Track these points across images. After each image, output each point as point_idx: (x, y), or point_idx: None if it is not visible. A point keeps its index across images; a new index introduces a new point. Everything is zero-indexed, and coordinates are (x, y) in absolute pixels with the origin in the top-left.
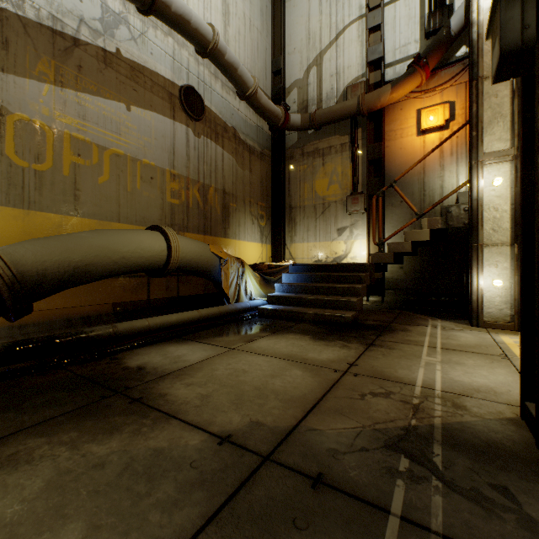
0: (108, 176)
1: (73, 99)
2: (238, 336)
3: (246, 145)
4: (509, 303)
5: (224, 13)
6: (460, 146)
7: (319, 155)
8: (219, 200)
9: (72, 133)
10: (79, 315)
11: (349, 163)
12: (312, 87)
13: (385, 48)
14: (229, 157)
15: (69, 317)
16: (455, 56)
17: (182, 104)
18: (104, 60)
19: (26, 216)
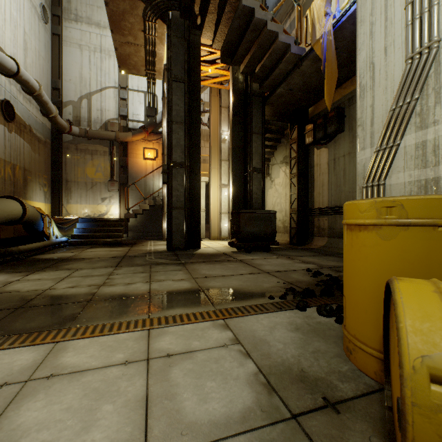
0: None
1: None
2: (75, 250)
3: (37, 136)
4: None
5: (25, 48)
6: (160, 169)
7: (89, 153)
8: (22, 174)
9: None
10: None
11: (109, 163)
12: (85, 110)
13: (129, 111)
14: (27, 145)
15: None
16: (158, 131)
17: (3, 112)
18: None
19: None
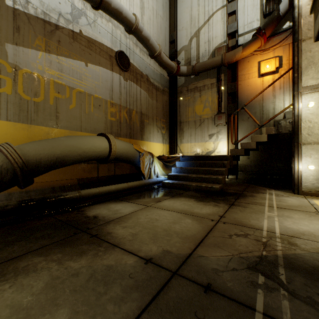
0: (75, 104)
1: (55, 60)
2: (151, 198)
3: (154, 85)
4: (318, 180)
5: (141, 7)
6: (285, 83)
7: (197, 90)
8: (138, 118)
9: (55, 80)
10: (59, 185)
11: (216, 95)
12: (193, 50)
13: (238, 25)
14: (144, 93)
15: (53, 187)
16: (282, 28)
17: (117, 62)
18: (73, 37)
19: (29, 128)
